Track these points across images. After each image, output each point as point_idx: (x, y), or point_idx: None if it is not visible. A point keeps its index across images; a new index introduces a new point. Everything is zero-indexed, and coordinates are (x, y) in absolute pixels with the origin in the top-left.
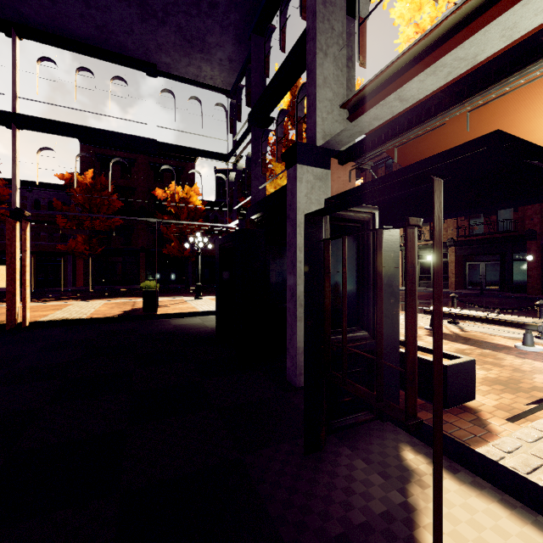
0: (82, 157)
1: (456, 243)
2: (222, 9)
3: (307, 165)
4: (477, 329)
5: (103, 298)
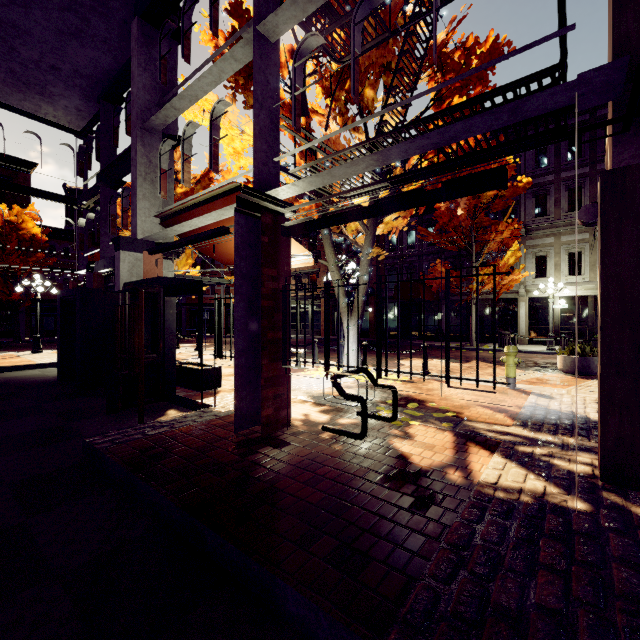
0: None
1: None
2: (66, 74)
3: (129, 251)
4: None
5: None
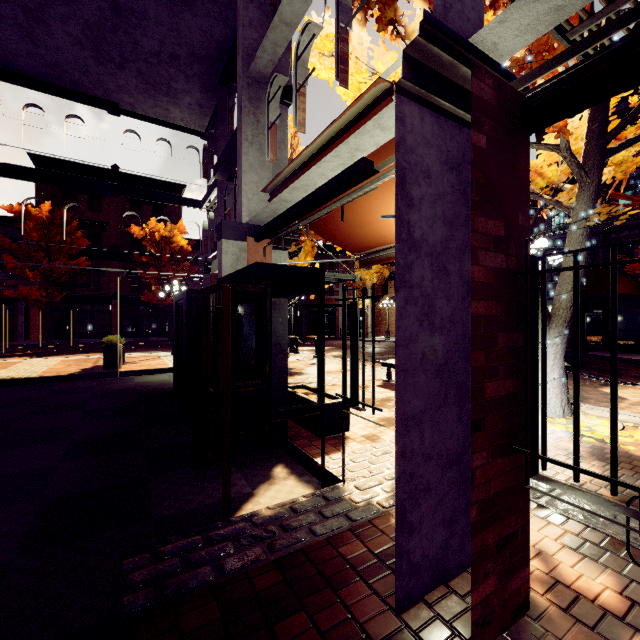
0: (38, 184)
1: None
2: (184, 61)
3: (233, 240)
4: None
5: (63, 354)
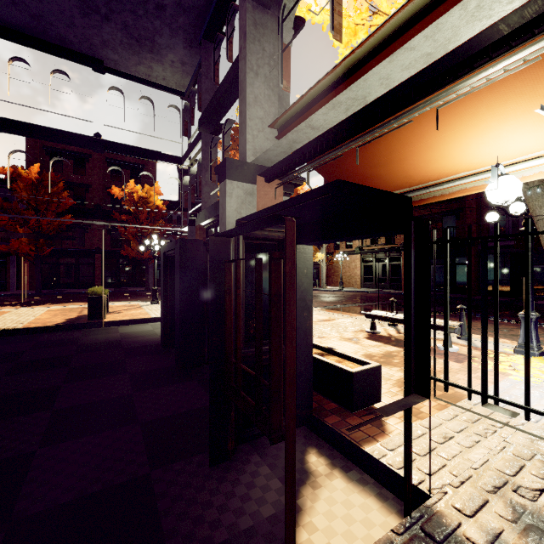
0: (28, 149)
1: None
2: (170, 12)
3: (237, 181)
4: None
5: (50, 303)
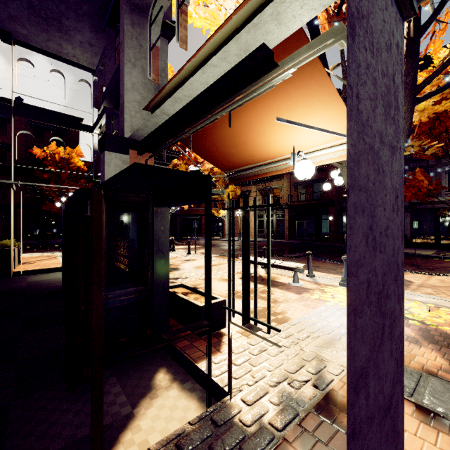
0: None
1: (289, 207)
2: None
3: (116, 152)
4: (276, 272)
5: None
